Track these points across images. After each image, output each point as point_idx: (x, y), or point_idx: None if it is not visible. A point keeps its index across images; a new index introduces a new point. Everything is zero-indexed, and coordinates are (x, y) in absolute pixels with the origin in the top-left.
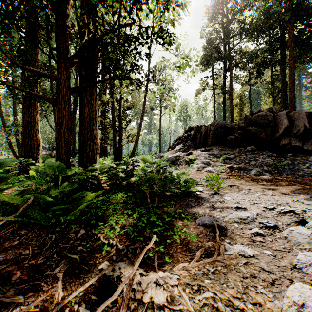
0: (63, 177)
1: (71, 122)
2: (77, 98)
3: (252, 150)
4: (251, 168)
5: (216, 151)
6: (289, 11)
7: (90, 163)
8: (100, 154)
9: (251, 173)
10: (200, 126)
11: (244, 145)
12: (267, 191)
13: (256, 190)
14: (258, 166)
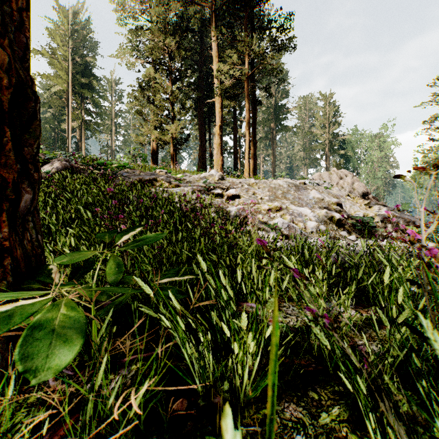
0: None
1: None
2: None
3: None
4: None
5: None
6: None
7: None
8: None
9: None
10: None
11: None
12: None
13: None
14: None
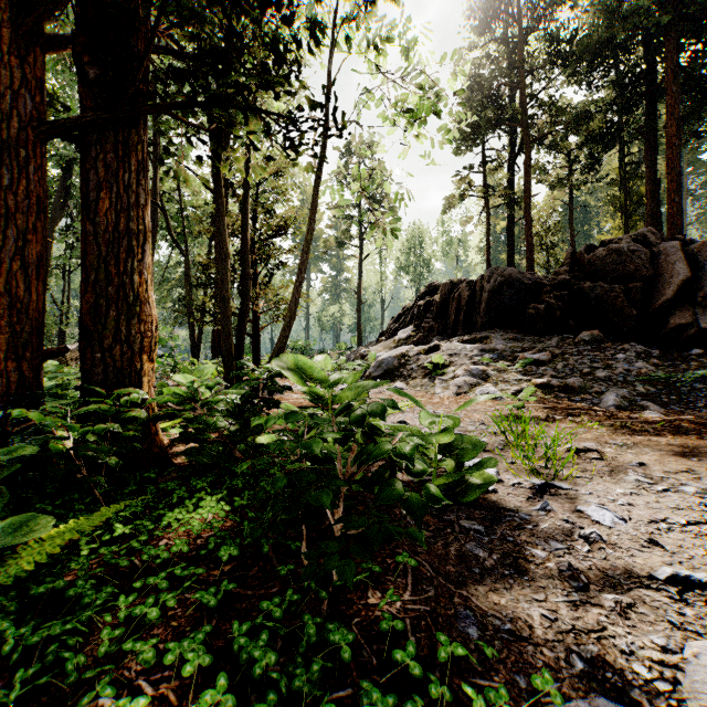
0: (4, 438)
1: (45, 242)
2: (156, 213)
3: (595, 341)
4: (601, 390)
5: (501, 344)
6: (669, 8)
7: (118, 383)
8: (212, 351)
9: (606, 404)
10: (457, 283)
11: (571, 328)
12: (705, 473)
13: (667, 471)
14: (617, 384)
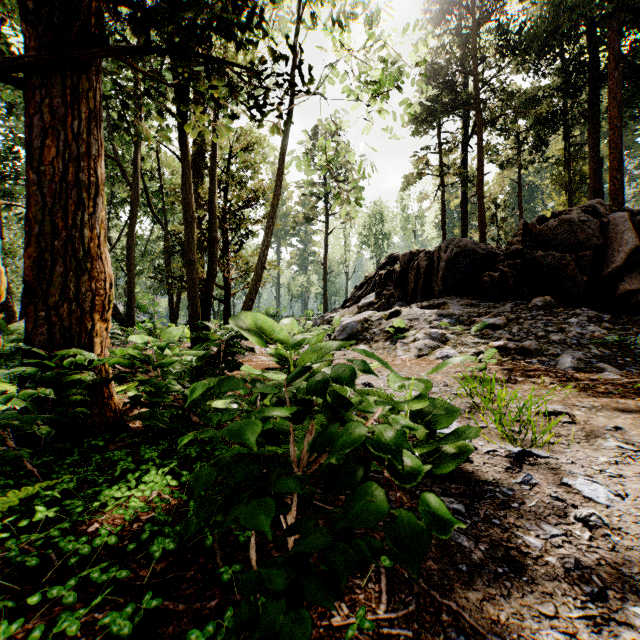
0: None
1: None
2: (137, 189)
3: (547, 307)
4: (557, 352)
5: (458, 309)
6: None
7: (65, 343)
8: None
9: (563, 366)
10: (416, 254)
11: (524, 294)
12: None
13: None
14: (572, 347)
